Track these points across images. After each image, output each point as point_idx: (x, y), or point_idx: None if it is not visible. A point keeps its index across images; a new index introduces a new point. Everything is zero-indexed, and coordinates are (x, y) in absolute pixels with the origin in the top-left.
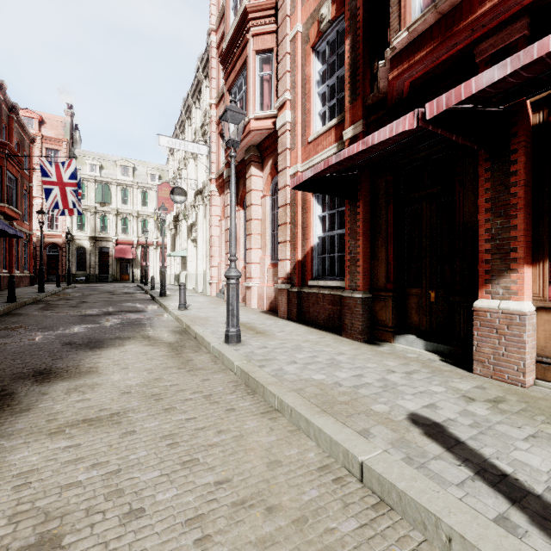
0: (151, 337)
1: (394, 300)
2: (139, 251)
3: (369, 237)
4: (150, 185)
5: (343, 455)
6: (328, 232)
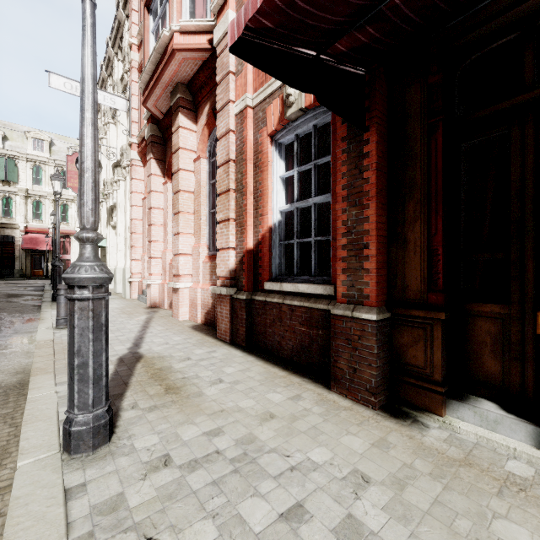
0: None
1: (444, 326)
2: None
3: (386, 201)
4: None
5: None
6: (298, 202)
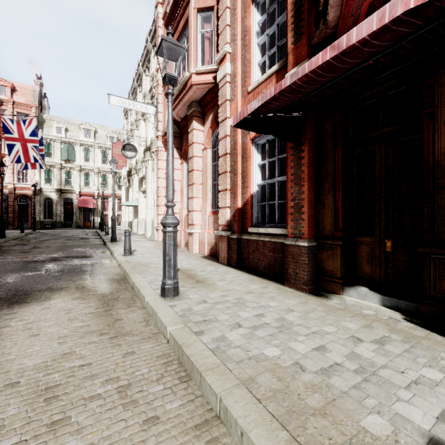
0: (86, 288)
1: (343, 248)
2: (99, 202)
3: (314, 182)
4: (109, 146)
5: None
6: (268, 180)
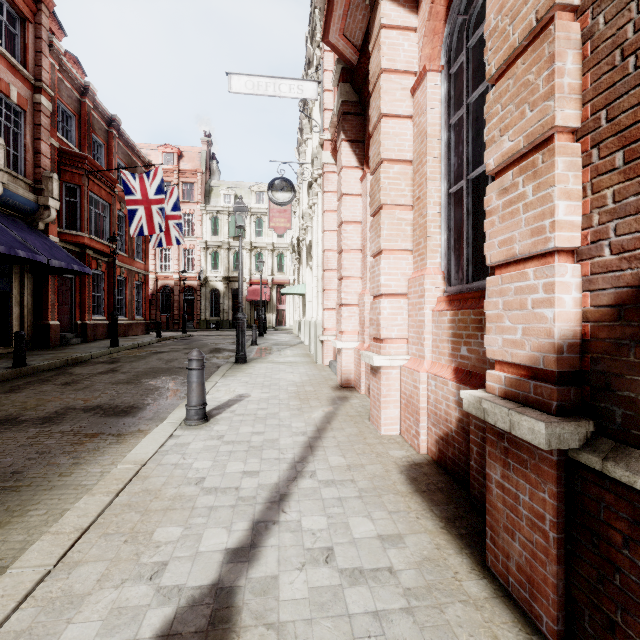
0: None
1: None
2: (274, 292)
3: None
4: None
5: None
6: None
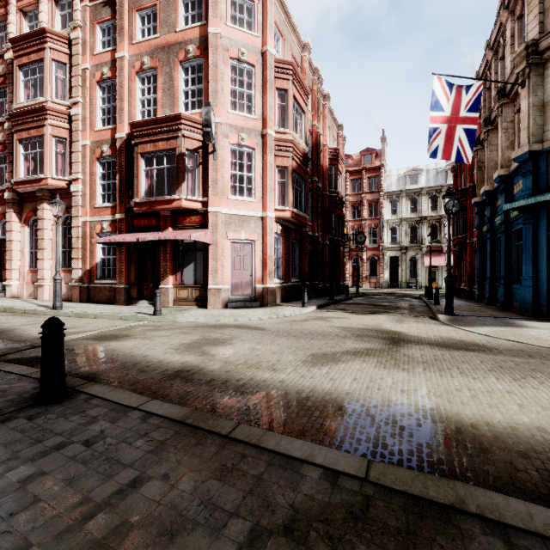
0: None
1: (138, 287)
2: None
3: (128, 262)
4: None
5: (117, 317)
6: (107, 256)
